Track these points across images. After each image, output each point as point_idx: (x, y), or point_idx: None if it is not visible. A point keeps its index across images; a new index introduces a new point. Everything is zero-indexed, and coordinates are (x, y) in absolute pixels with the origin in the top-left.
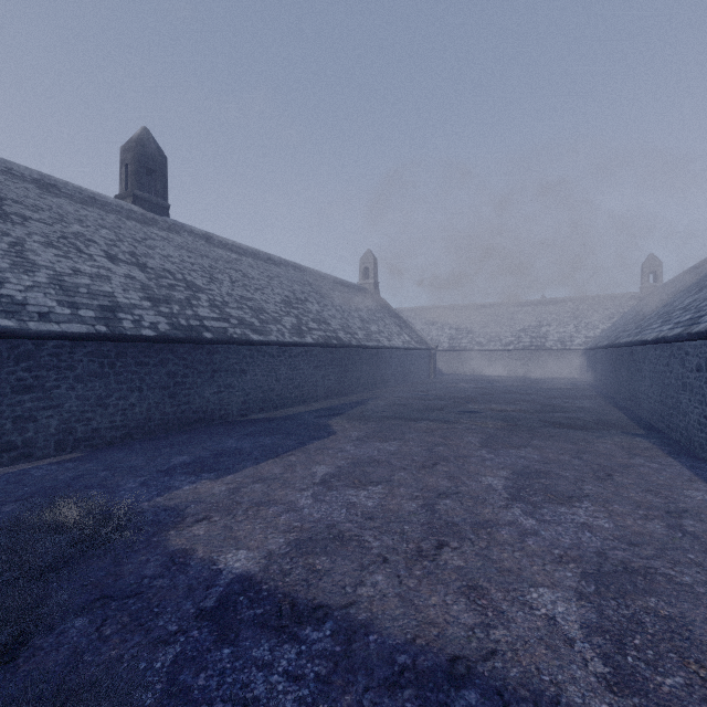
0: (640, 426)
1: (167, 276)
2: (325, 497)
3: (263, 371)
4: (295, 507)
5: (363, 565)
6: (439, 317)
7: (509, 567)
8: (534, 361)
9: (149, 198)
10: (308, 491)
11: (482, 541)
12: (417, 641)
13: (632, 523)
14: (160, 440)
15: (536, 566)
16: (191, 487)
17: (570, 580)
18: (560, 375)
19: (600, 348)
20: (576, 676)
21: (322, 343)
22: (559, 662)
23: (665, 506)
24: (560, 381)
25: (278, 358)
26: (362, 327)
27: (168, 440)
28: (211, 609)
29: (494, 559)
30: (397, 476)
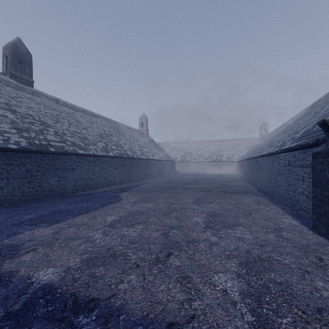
0: (261, 192)
1: (29, 117)
2: (110, 233)
3: (85, 169)
4: (91, 239)
5: (124, 270)
6: (176, 146)
7: (204, 263)
8: (217, 166)
9: (20, 76)
10: (101, 230)
11: (190, 250)
12: (149, 315)
13: (261, 235)
14: (20, 207)
15: (217, 261)
16: (30, 232)
17: (234, 267)
18: (228, 172)
19: (244, 160)
20: (237, 325)
21: (118, 156)
22: (229, 317)
23: (274, 226)
24: (228, 175)
25: (94, 163)
26: (140, 149)
27: (25, 206)
28: (16, 311)
29: (196, 260)
30: (150, 219)
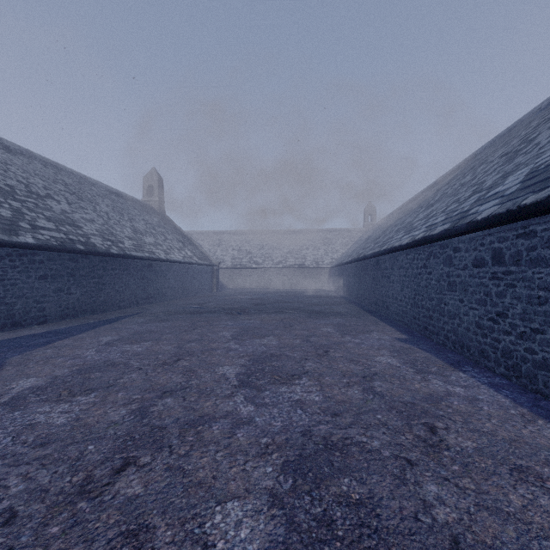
0: (397, 329)
1: None
2: None
3: None
4: None
5: None
6: (224, 240)
7: None
8: (297, 277)
9: None
10: None
11: None
12: None
13: None
14: None
15: None
16: None
17: None
18: (315, 287)
19: (345, 264)
20: None
21: (53, 245)
22: None
23: None
24: (316, 291)
25: None
26: (133, 237)
27: None
28: None
29: None
30: None
